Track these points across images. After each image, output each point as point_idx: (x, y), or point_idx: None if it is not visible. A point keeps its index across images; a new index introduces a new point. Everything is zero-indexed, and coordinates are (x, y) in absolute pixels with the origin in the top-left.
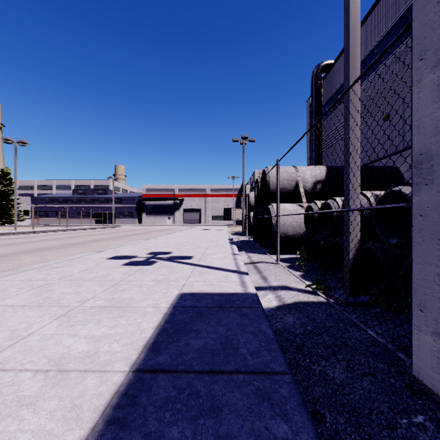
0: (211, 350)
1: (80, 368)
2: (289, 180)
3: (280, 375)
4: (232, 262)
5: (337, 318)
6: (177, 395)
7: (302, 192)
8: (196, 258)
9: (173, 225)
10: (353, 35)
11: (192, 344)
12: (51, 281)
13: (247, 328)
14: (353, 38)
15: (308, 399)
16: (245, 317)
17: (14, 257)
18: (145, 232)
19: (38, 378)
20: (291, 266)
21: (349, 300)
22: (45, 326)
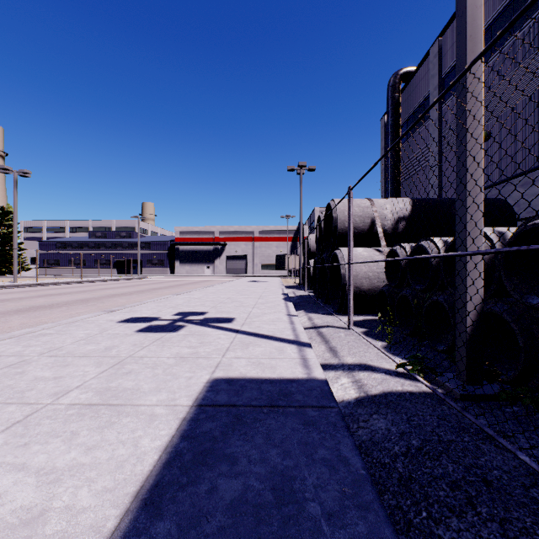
0: (255, 508)
1: None
2: (362, 217)
3: None
4: (287, 327)
5: (456, 424)
6: None
7: (380, 232)
8: (239, 321)
9: (213, 275)
10: None
11: (221, 491)
12: (27, 357)
13: (318, 453)
14: None
15: None
16: (311, 427)
17: None
18: (177, 284)
19: None
20: (368, 332)
21: (468, 392)
22: None
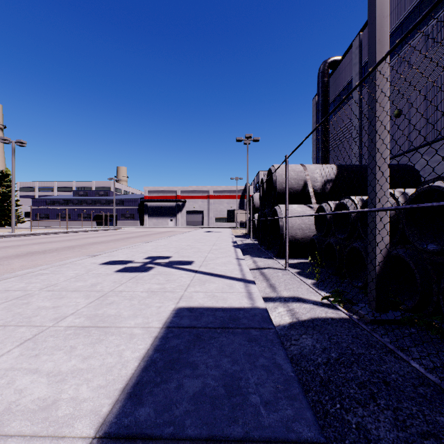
0: (211, 398)
1: (26, 432)
2: (296, 179)
3: None
4: (236, 268)
5: (366, 342)
6: None
7: (311, 192)
8: (197, 264)
9: (175, 227)
10: (380, 3)
11: (186, 387)
12: (30, 292)
13: (258, 361)
14: (380, 7)
15: None
16: (254, 342)
17: (3, 261)
18: (146, 234)
19: None
20: (301, 272)
21: (377, 317)
22: (2, 357)
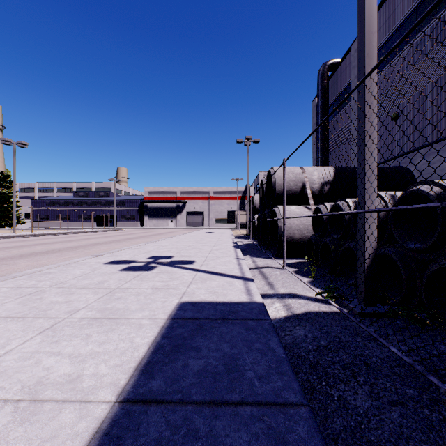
0: (213, 374)
1: (58, 398)
2: (295, 181)
3: (294, 407)
4: (236, 267)
5: (353, 331)
6: (170, 436)
7: (309, 193)
8: (199, 263)
9: (176, 228)
10: (369, 20)
11: (191, 366)
12: (41, 288)
13: (254, 345)
14: (369, 24)
15: (327, 433)
16: (251, 331)
17: (9, 261)
18: (147, 235)
19: (5, 411)
20: (298, 271)
21: (365, 311)
22: (26, 343)
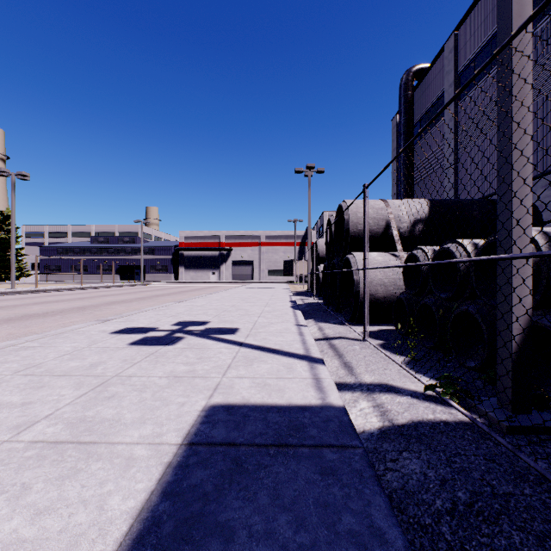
0: None
1: None
2: (376, 219)
3: None
4: (296, 339)
5: (509, 469)
6: None
7: (395, 235)
8: (244, 333)
9: (218, 282)
10: None
11: None
12: None
13: (342, 521)
14: None
15: None
16: (331, 477)
17: None
18: (181, 291)
19: None
20: (386, 345)
21: (516, 423)
22: None
